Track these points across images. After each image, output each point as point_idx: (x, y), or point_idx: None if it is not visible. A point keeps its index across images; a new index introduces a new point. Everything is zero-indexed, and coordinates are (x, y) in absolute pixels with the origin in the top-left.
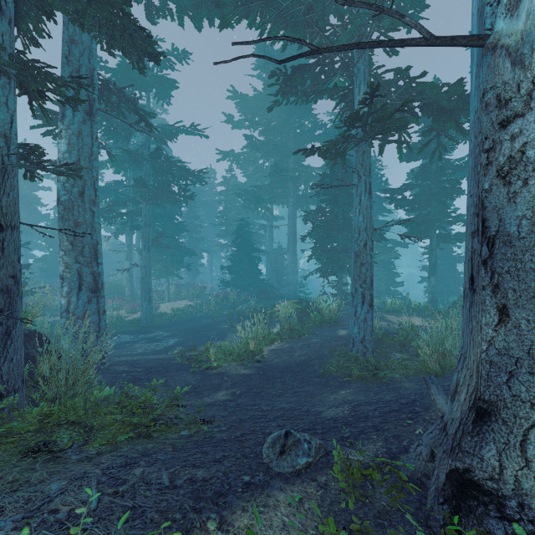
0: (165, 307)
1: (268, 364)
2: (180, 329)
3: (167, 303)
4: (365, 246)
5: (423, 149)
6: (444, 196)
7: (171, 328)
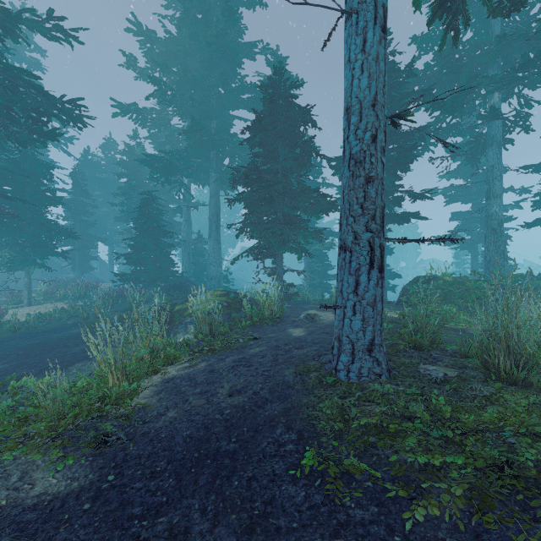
0: (20, 313)
1: (145, 436)
2: (18, 347)
3: (26, 308)
4: (376, 139)
5: (437, 15)
6: (394, 167)
7: (4, 346)
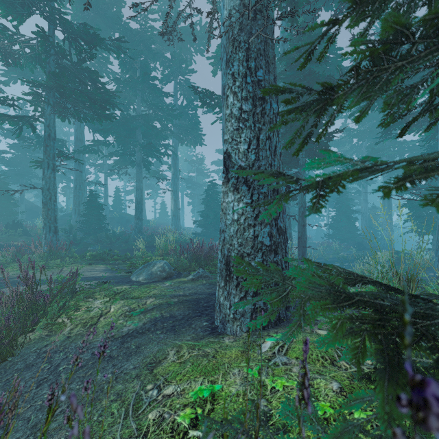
0: None
1: None
2: None
3: None
4: None
5: None
6: None
7: None
